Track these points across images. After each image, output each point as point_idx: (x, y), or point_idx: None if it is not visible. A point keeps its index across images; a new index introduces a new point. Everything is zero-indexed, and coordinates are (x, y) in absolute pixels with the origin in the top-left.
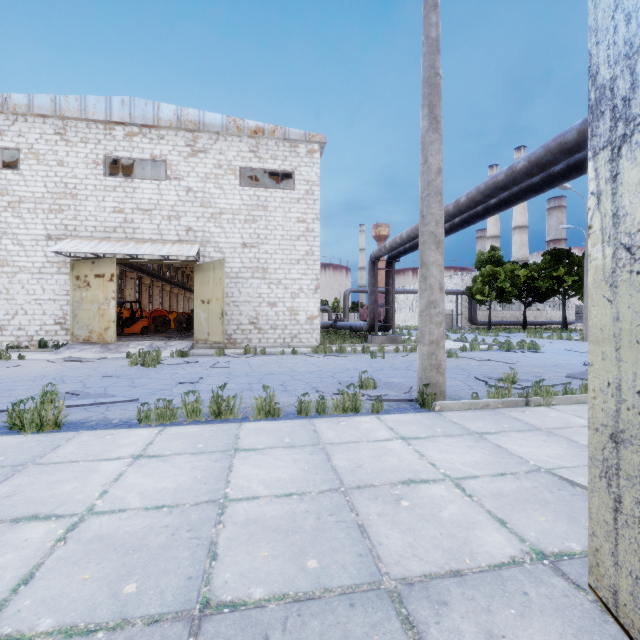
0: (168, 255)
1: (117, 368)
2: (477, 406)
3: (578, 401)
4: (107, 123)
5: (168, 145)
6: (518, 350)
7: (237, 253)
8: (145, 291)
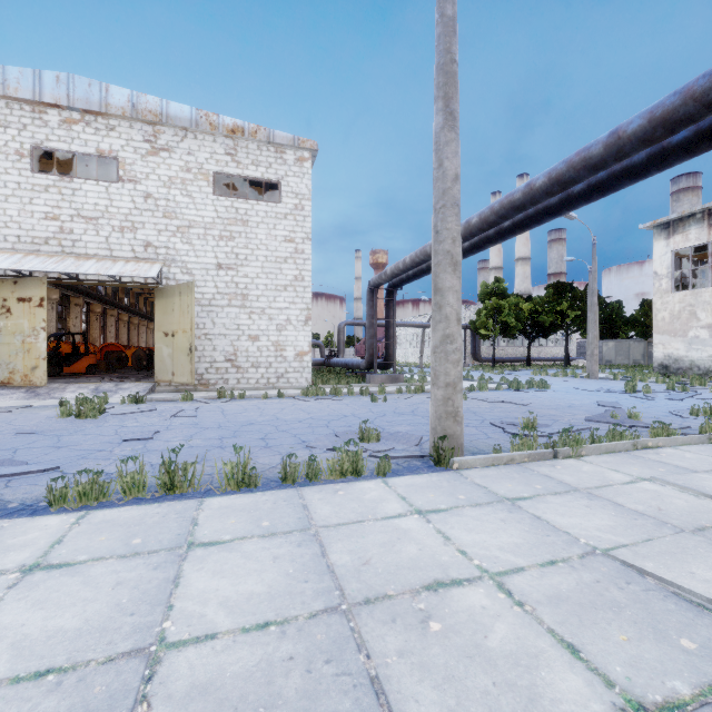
0: (119, 275)
1: (42, 420)
2: (501, 461)
3: (608, 450)
4: (36, 104)
5: (120, 138)
6: (528, 389)
7: (210, 276)
8: (95, 321)
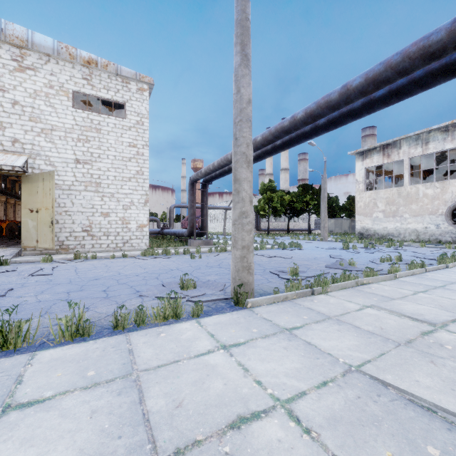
0: None
1: None
2: (279, 299)
3: (342, 287)
4: None
5: None
6: (289, 248)
7: (70, 168)
8: None
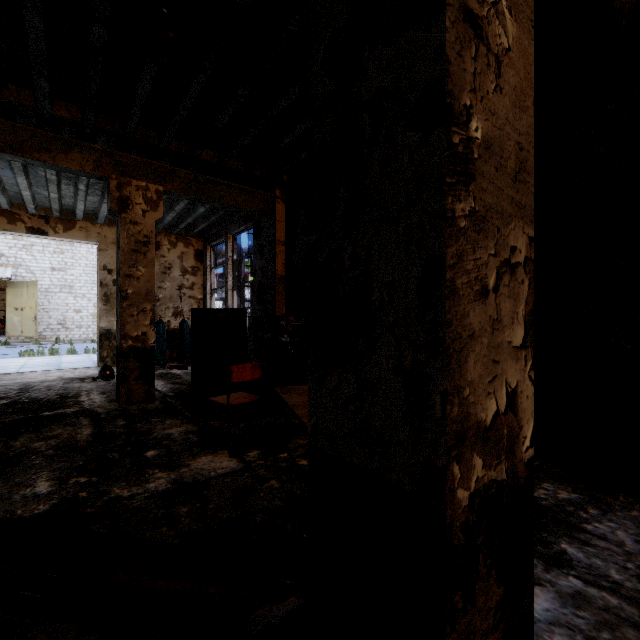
0: None
1: None
2: None
3: None
4: None
5: None
6: None
7: (47, 274)
8: None
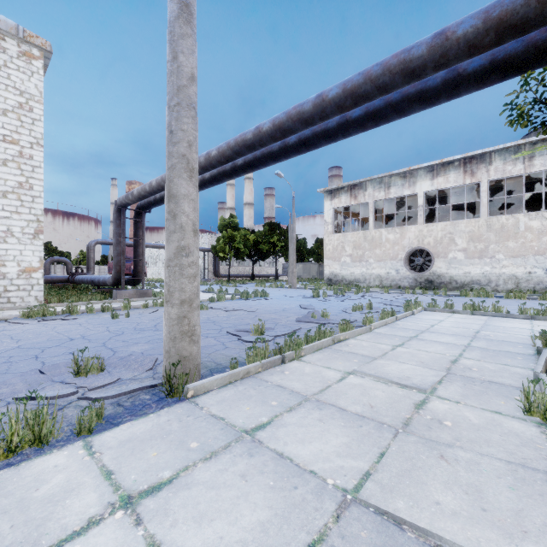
0: None
1: None
2: (238, 377)
3: (318, 348)
4: None
5: None
6: (254, 298)
7: None
8: None
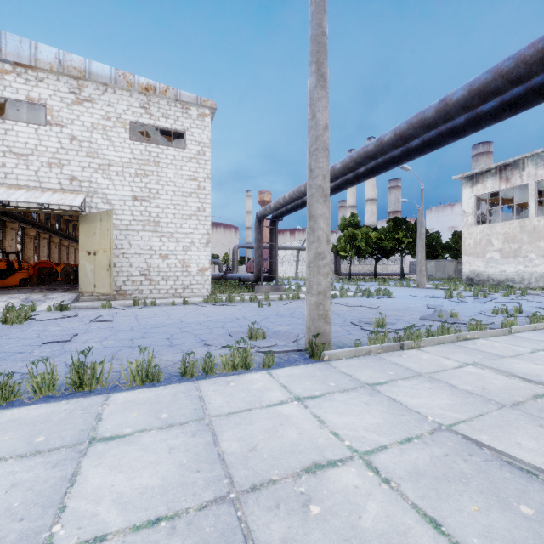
0: (47, 203)
1: None
2: (361, 353)
3: (439, 342)
4: None
5: (48, 89)
6: (376, 296)
7: (127, 206)
8: (29, 242)
